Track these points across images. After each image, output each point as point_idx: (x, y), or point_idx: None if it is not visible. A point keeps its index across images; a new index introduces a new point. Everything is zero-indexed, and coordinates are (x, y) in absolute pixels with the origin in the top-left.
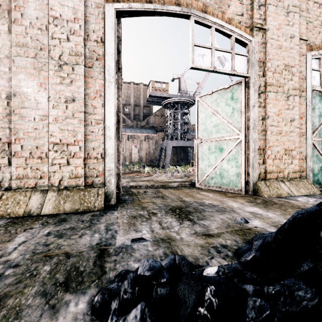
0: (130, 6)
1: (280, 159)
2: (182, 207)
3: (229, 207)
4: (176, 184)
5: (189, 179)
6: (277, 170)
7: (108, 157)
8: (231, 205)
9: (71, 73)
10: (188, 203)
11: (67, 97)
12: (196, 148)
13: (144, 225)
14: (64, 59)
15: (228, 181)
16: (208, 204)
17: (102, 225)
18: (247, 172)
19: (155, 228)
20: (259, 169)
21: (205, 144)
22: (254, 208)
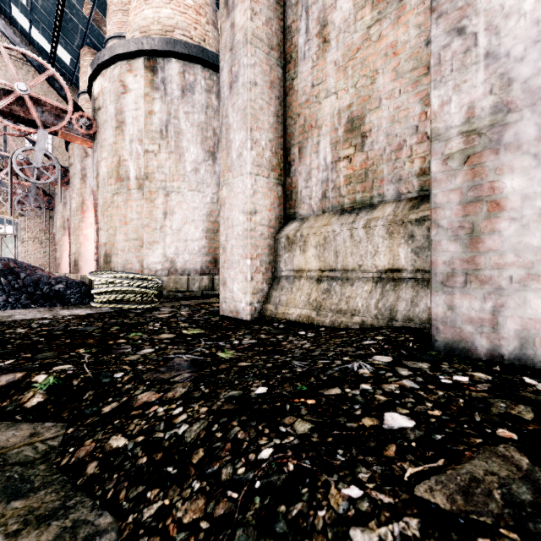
0: None
1: None
2: None
3: None
4: None
5: None
6: None
7: None
8: None
9: None
10: None
11: None
12: None
13: None
14: None
15: None
16: None
17: None
18: None
19: None
20: None
21: None
22: None
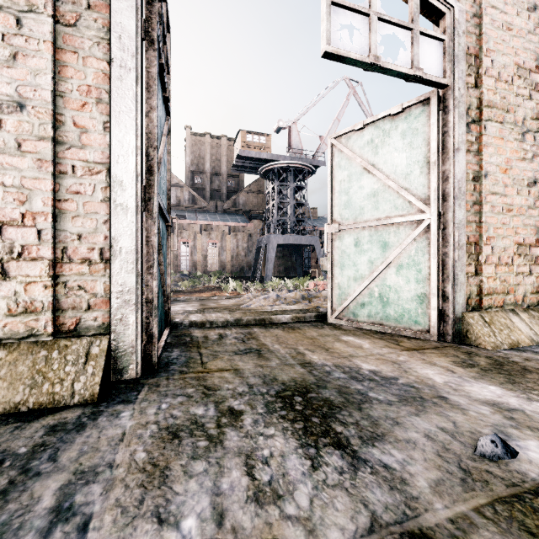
0: None
1: (509, 264)
2: (308, 385)
3: (426, 384)
4: (288, 317)
5: (314, 305)
6: (504, 288)
7: (121, 258)
8: (426, 377)
9: (14, 34)
10: (320, 370)
11: (2, 96)
12: (329, 243)
13: (196, 479)
14: None
15: (399, 313)
16: (370, 372)
17: (54, 481)
18: (442, 294)
19: (230, 495)
20: (468, 286)
21: (348, 234)
22: (488, 387)
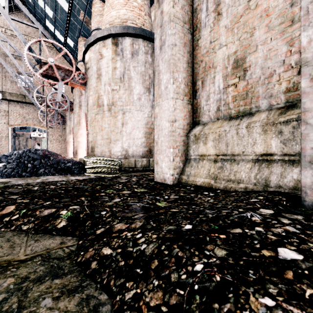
0: (15, 127)
1: None
2: None
3: None
4: None
5: None
6: None
7: None
8: None
9: (1, 140)
10: None
11: (0, 144)
12: None
13: None
14: None
15: None
16: None
17: None
18: None
19: None
20: None
21: None
22: None
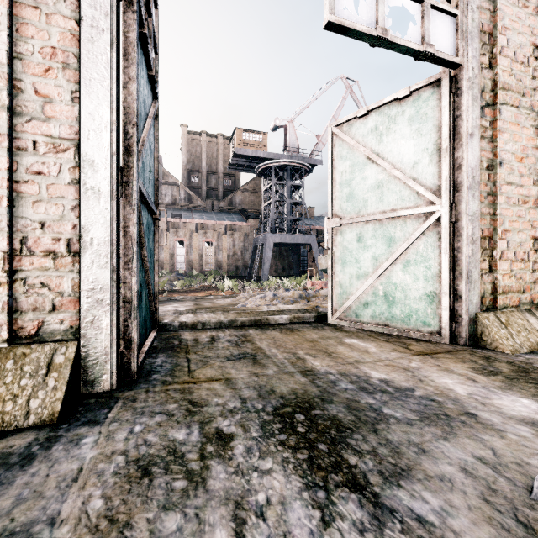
0: None
1: (525, 261)
2: (311, 398)
3: (448, 397)
4: (286, 317)
5: (313, 305)
6: (520, 286)
7: (92, 250)
8: (446, 387)
9: None
10: (324, 379)
11: None
12: (329, 238)
13: None
14: None
15: (406, 313)
16: (381, 382)
17: None
18: (454, 292)
19: None
20: (482, 284)
21: (350, 229)
22: (520, 400)
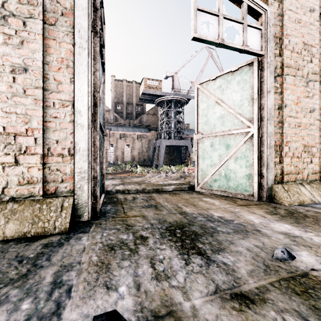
0: None
1: (299, 157)
2: (183, 224)
3: (249, 223)
4: (172, 187)
5: (187, 181)
6: (296, 170)
7: (79, 153)
8: (249, 220)
9: (22, 30)
10: (191, 216)
11: (15, 64)
12: (196, 145)
13: (125, 269)
14: (10, 8)
15: (236, 185)
16: (218, 217)
17: (50, 270)
18: (260, 174)
19: (143, 276)
20: (275, 169)
21: (207, 140)
22: (283, 225)
